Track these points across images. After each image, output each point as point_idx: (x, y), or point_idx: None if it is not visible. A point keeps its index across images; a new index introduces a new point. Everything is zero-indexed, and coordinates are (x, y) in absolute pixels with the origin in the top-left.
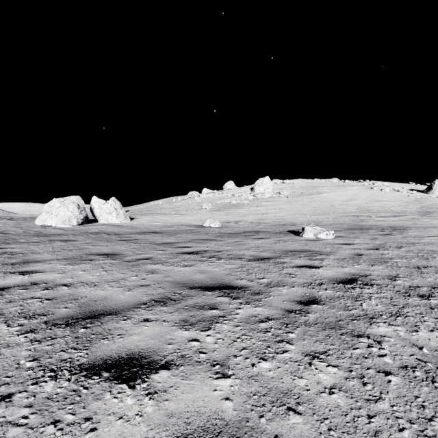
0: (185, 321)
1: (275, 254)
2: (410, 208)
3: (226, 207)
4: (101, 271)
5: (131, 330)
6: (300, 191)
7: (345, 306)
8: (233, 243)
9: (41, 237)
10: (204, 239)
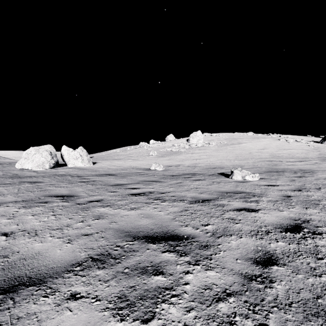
0: (123, 298)
1: (213, 196)
2: (311, 155)
3: (168, 154)
4: (50, 215)
5: (46, 321)
6: (224, 142)
7: (311, 268)
8: (175, 184)
9: (14, 179)
10: (150, 181)
